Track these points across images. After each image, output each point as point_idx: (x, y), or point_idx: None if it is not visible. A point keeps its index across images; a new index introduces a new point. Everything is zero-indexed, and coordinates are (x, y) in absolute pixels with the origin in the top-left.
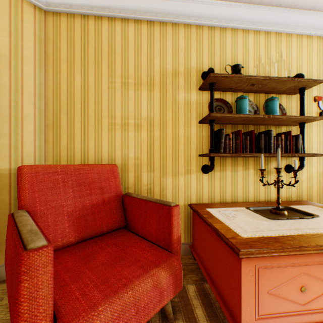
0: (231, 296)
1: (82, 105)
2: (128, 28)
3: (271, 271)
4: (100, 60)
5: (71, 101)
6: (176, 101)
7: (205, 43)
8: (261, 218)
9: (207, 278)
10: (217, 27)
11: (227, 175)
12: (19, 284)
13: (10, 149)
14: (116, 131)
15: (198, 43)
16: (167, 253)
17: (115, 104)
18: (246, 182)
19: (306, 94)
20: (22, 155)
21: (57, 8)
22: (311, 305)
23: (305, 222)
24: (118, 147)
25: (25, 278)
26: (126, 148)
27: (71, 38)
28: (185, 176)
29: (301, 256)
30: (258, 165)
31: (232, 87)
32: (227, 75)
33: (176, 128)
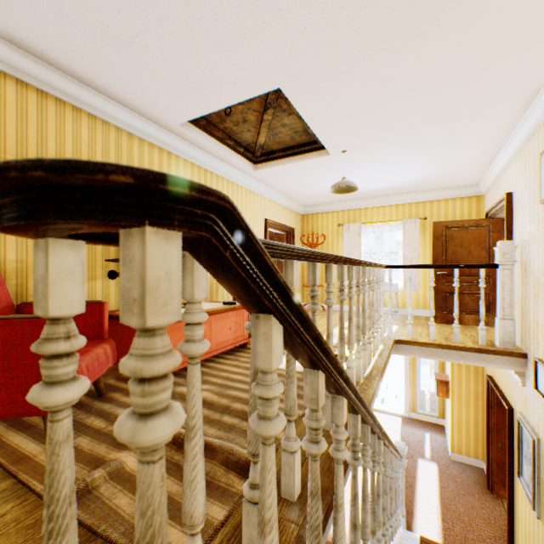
0: None
1: None
2: (6, 85)
3: (176, 332)
4: None
5: None
6: None
7: (112, 142)
8: None
9: None
10: (126, 130)
11: None
12: None
13: None
14: None
15: (105, 139)
16: (102, 339)
17: None
18: None
19: None
20: None
21: None
22: None
23: None
24: None
25: None
26: (3, 247)
27: None
28: (90, 283)
29: None
30: None
31: None
32: None
33: None
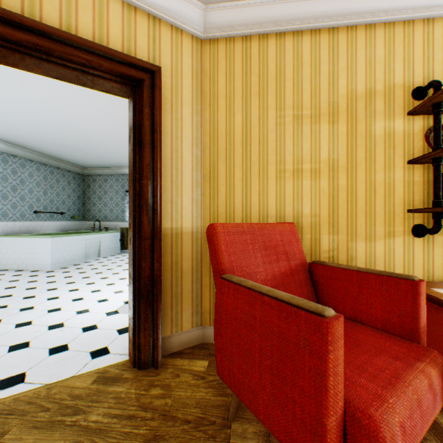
0: None
1: (243, 149)
2: (301, 43)
3: None
4: (265, 90)
5: (230, 145)
6: (371, 134)
7: (417, 45)
8: None
9: None
10: (438, 17)
11: None
12: (326, 355)
13: (171, 205)
14: (286, 180)
15: (405, 46)
16: (416, 345)
17: (284, 144)
18: None
19: None
20: (182, 212)
21: (215, 34)
22: None
23: None
24: (288, 201)
25: (330, 349)
26: (299, 202)
27: (230, 68)
28: (385, 241)
29: None
30: None
31: None
32: None
33: (371, 173)
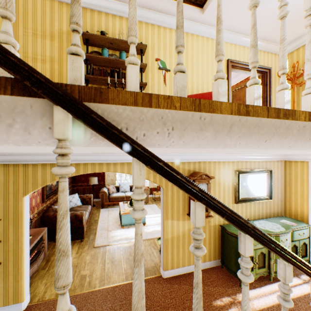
0: None
1: None
2: (37, 2)
3: None
4: (17, 18)
5: None
6: None
7: (88, 18)
8: None
9: None
10: (96, 10)
11: None
12: None
13: None
14: (29, 62)
15: (84, 17)
16: None
17: (28, 45)
18: None
19: (151, 56)
20: None
21: None
22: None
23: None
24: None
25: None
26: None
27: None
28: None
29: None
30: None
31: (102, 44)
32: (91, 34)
33: None
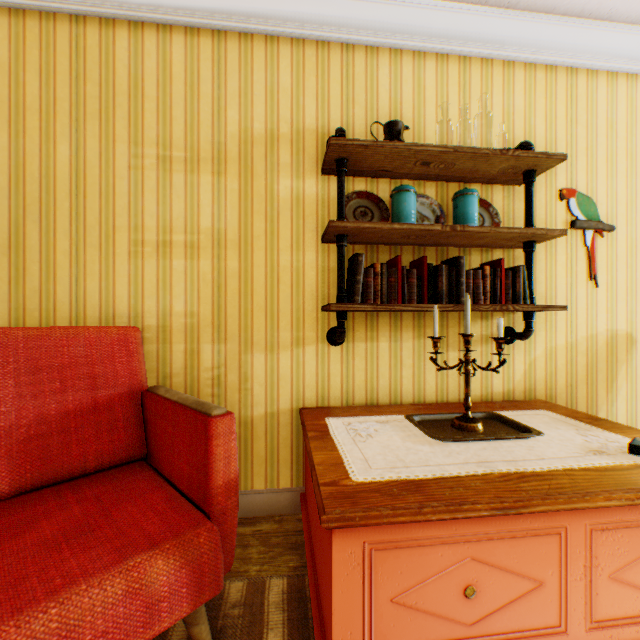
0: (326, 607)
1: (73, 203)
2: (172, 44)
3: (399, 555)
4: (111, 111)
5: (49, 195)
6: (275, 196)
7: (334, 78)
8: (424, 438)
9: (309, 564)
10: (360, 44)
11: (382, 348)
12: None
13: None
14: (147, 258)
15: (319, 77)
16: (194, 517)
17: (144, 201)
18: (420, 364)
19: (543, 183)
20: None
21: None
22: (487, 625)
23: (508, 447)
24: (150, 291)
25: None
26: (168, 293)
27: (50, 64)
28: (294, 352)
29: (466, 522)
30: (446, 328)
31: (387, 167)
32: (366, 142)
33: (273, 253)
